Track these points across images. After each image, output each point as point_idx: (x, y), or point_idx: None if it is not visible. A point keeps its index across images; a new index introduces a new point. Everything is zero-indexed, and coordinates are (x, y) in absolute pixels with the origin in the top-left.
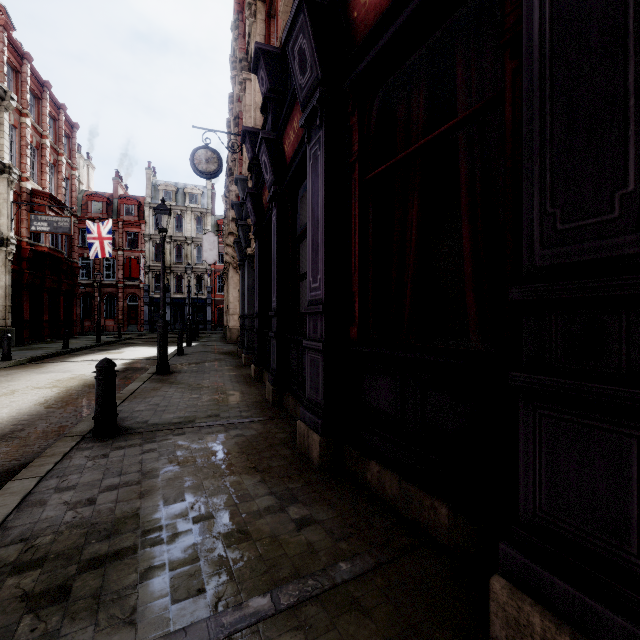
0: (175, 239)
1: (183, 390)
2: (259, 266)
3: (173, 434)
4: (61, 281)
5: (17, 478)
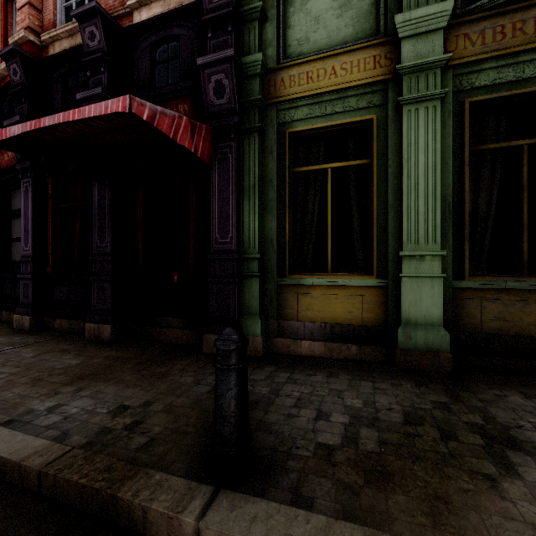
0: None
1: None
2: None
3: None
4: None
5: None
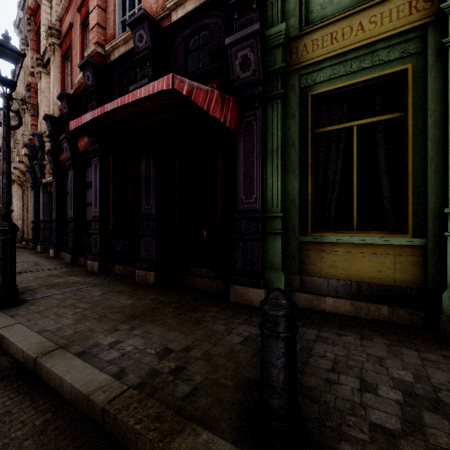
0: None
1: None
2: (57, 193)
3: (22, 274)
4: None
5: None
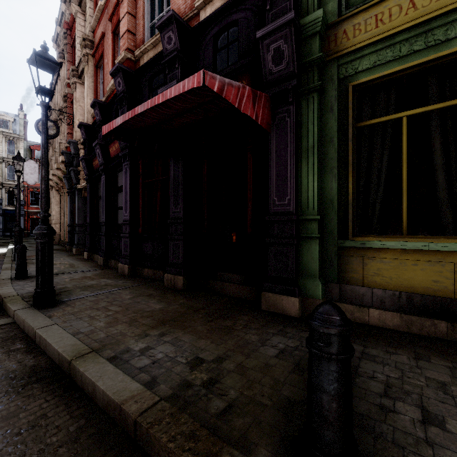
0: None
1: None
2: (90, 198)
3: (59, 275)
4: None
5: (1, 287)
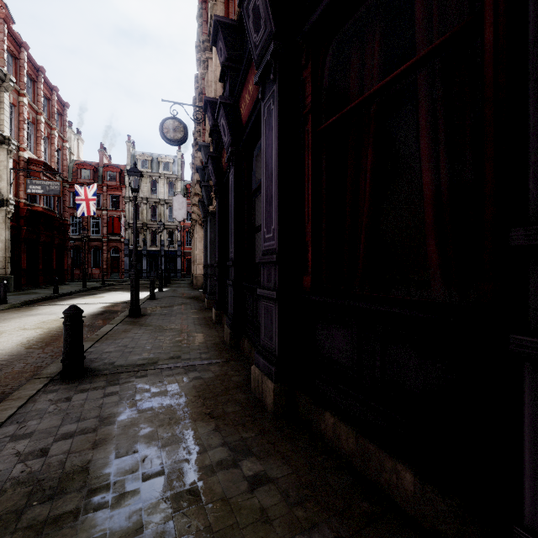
0: (150, 201)
1: (150, 332)
2: (219, 221)
3: (136, 376)
4: (54, 236)
5: None
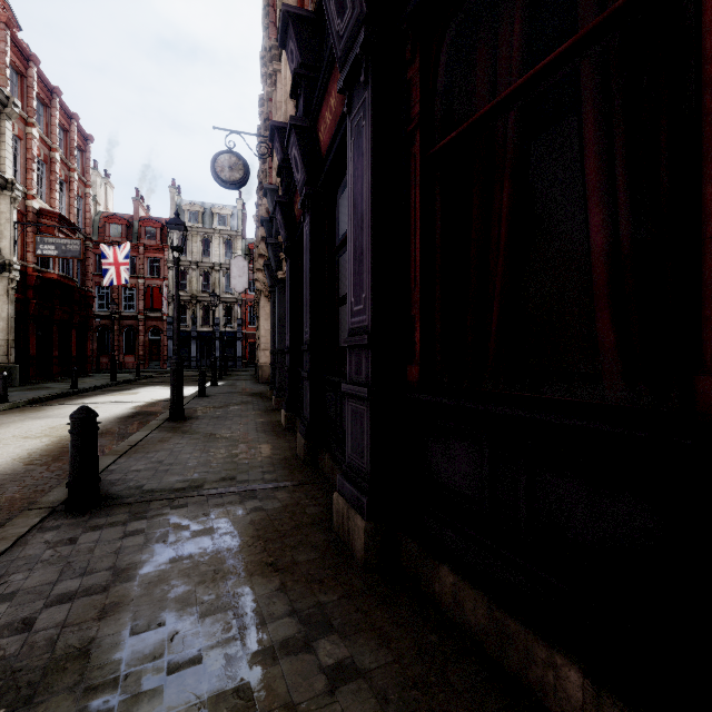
0: (202, 265)
1: (196, 442)
2: (290, 291)
3: (171, 506)
4: (73, 312)
5: None
